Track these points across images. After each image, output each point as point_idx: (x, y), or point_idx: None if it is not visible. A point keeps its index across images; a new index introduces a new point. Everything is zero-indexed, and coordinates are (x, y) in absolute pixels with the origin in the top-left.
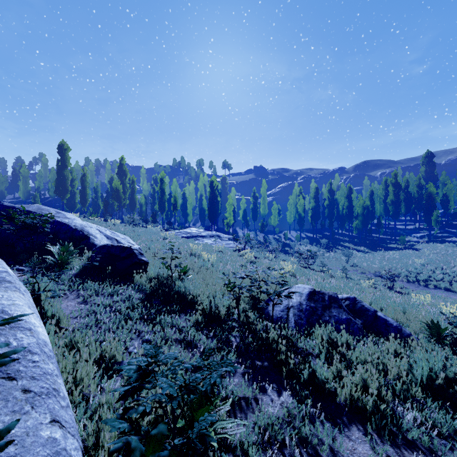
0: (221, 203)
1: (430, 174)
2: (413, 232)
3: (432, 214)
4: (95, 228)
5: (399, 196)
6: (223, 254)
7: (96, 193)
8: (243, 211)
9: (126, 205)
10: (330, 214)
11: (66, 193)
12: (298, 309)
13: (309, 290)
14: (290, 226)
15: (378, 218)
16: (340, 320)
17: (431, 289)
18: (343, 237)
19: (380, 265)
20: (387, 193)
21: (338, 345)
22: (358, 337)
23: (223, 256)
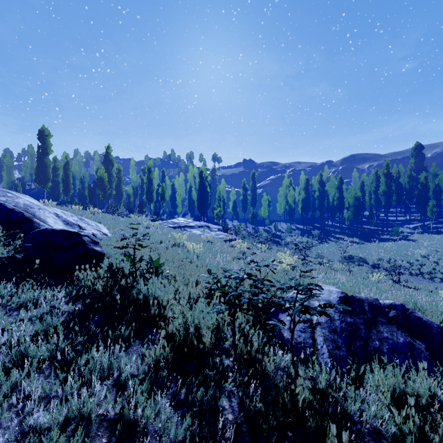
0: (210, 195)
1: (419, 166)
2: (405, 223)
3: (427, 204)
4: (52, 212)
5: (391, 187)
6: (212, 245)
7: (83, 183)
8: (233, 203)
9: (114, 196)
10: (320, 205)
11: (47, 182)
12: (330, 329)
13: (338, 294)
14: (280, 217)
15: (371, 209)
16: (398, 347)
17: (438, 283)
18: (334, 228)
19: (378, 256)
20: (378, 184)
21: (427, 413)
22: (434, 377)
23: (211, 247)
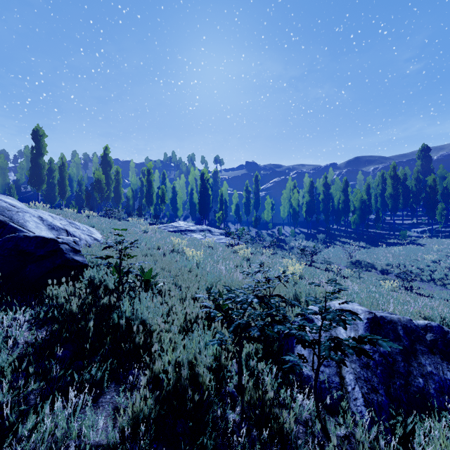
0: (212, 198)
1: (426, 168)
2: (412, 227)
3: (436, 207)
4: (35, 215)
5: (398, 189)
6: (214, 250)
7: (80, 186)
8: (235, 206)
9: (113, 199)
10: (325, 209)
11: (42, 184)
12: (361, 362)
13: (366, 315)
14: (283, 221)
15: (377, 212)
16: (447, 385)
17: None
18: (339, 232)
19: (387, 262)
20: (384, 187)
21: None
22: None
23: (213, 253)
